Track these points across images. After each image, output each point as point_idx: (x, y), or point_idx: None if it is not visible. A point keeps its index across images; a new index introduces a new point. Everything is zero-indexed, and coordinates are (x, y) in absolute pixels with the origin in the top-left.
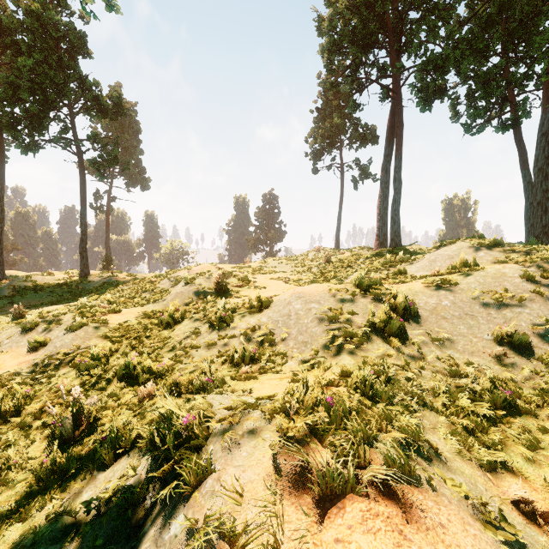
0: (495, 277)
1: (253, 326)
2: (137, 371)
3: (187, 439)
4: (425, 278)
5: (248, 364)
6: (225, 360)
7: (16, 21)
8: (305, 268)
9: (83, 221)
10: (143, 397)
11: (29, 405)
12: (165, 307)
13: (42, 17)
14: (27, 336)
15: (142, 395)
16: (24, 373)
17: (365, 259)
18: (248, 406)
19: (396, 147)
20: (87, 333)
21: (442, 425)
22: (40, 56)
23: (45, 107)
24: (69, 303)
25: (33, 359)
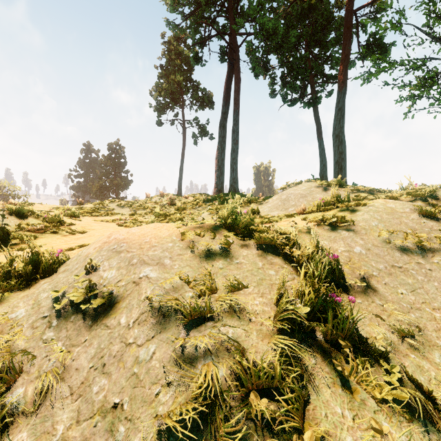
0: (389, 212)
1: None
2: None
3: None
4: (293, 216)
5: None
6: None
7: None
8: (148, 211)
9: None
10: None
11: None
12: None
13: None
14: None
15: None
16: None
17: (210, 202)
18: None
19: (235, 101)
20: None
21: None
22: None
23: None
24: None
25: None
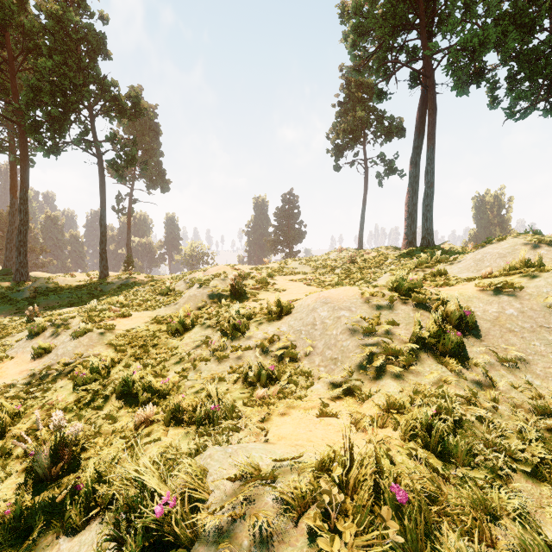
0: None
1: (271, 336)
2: (137, 389)
3: (164, 535)
4: (474, 280)
5: (264, 385)
6: (237, 378)
7: (38, 25)
8: (328, 270)
9: (103, 223)
10: (140, 422)
11: (17, 424)
12: (177, 311)
13: (62, 19)
14: (34, 341)
15: (139, 420)
16: (19, 385)
17: (394, 259)
18: (260, 476)
19: (428, 136)
20: (91, 339)
21: (550, 501)
22: (60, 58)
23: (66, 109)
24: (85, 305)
25: (30, 369)
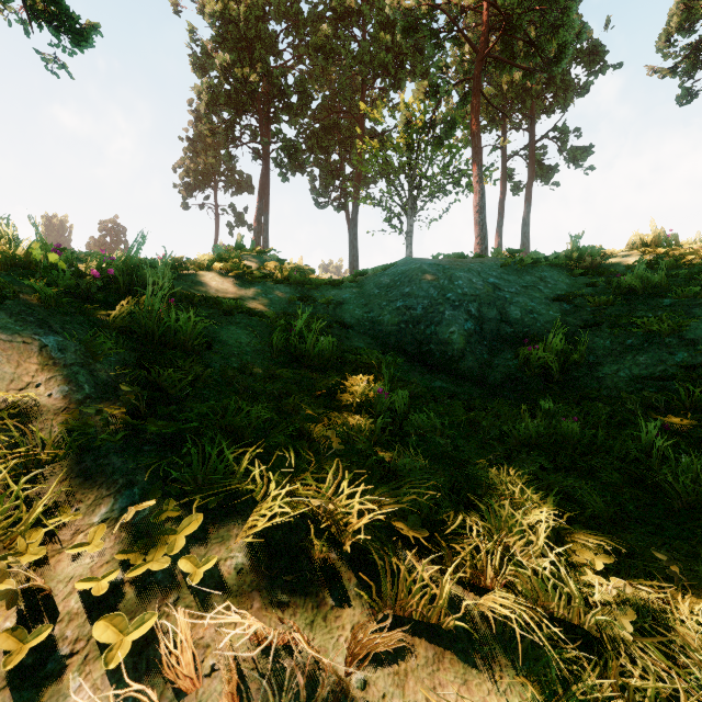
0: None
1: None
2: None
3: None
4: None
5: None
6: None
7: None
8: None
9: None
10: None
11: None
12: None
13: None
14: None
15: None
16: None
17: None
18: None
19: (265, 204)
20: None
21: None
22: None
23: None
24: None
25: None
